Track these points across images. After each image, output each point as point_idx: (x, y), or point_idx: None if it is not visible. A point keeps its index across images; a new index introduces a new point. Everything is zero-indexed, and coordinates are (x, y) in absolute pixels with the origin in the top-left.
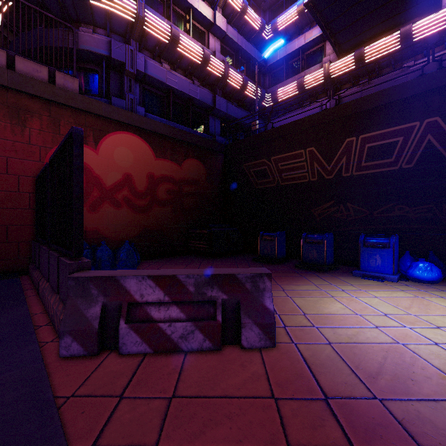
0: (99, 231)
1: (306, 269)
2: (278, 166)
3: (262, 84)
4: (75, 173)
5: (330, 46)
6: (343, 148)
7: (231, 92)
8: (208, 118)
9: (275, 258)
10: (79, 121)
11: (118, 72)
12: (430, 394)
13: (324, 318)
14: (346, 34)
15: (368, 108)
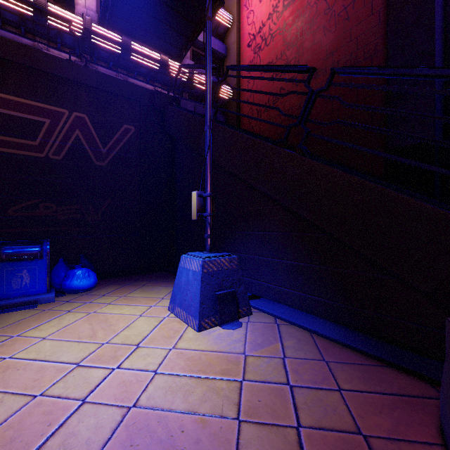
0: None
1: None
2: None
3: None
4: None
5: None
6: None
7: None
8: None
9: None
10: None
11: None
12: None
13: None
14: None
15: (0, 55)
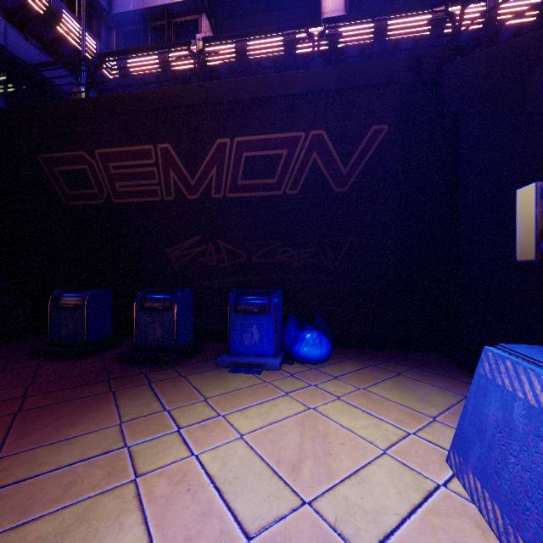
0: None
1: (137, 363)
2: (108, 167)
3: (104, 41)
4: None
5: (207, 23)
6: (212, 152)
7: (21, 11)
8: None
9: (84, 345)
10: None
11: None
12: None
13: None
14: (225, 5)
15: (247, 98)
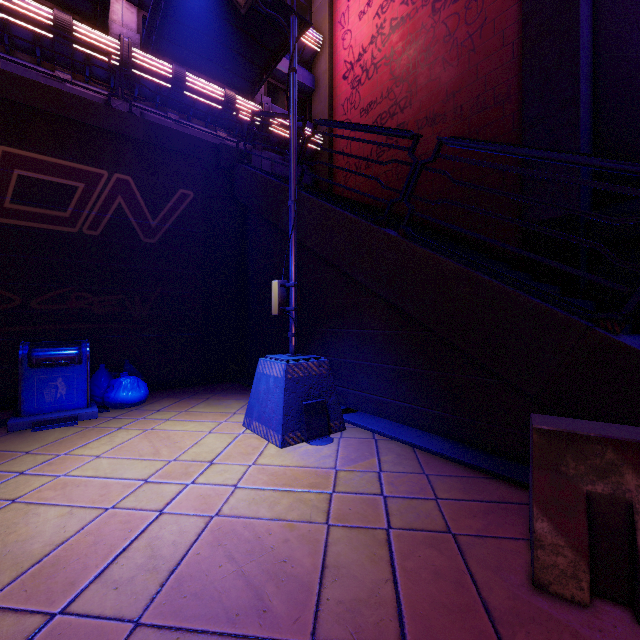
0: None
1: None
2: None
3: None
4: None
5: None
6: None
7: None
8: None
9: None
10: None
11: None
12: (313, 562)
13: (53, 569)
14: None
15: (22, 101)
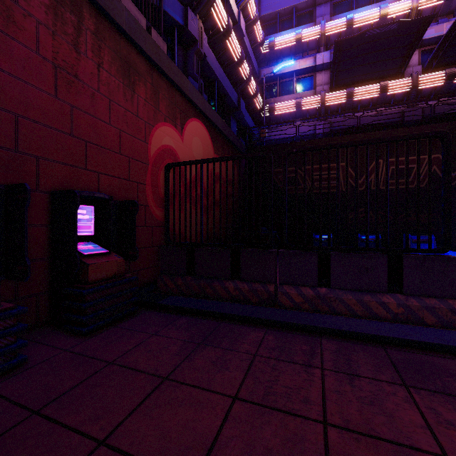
0: (183, 235)
1: None
2: (310, 175)
3: None
4: (450, 175)
5: (320, 78)
6: (372, 167)
7: (245, 96)
8: (229, 118)
9: None
10: (171, 98)
11: (183, 47)
12: None
13: None
14: (345, 74)
15: None
